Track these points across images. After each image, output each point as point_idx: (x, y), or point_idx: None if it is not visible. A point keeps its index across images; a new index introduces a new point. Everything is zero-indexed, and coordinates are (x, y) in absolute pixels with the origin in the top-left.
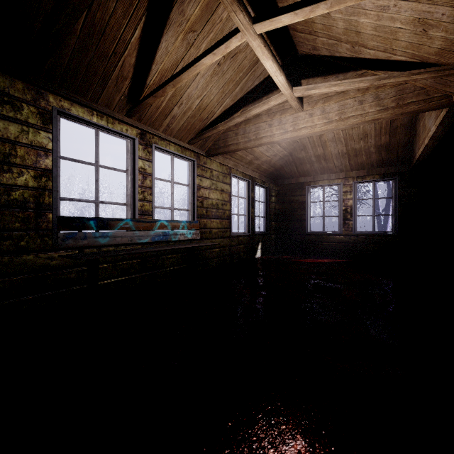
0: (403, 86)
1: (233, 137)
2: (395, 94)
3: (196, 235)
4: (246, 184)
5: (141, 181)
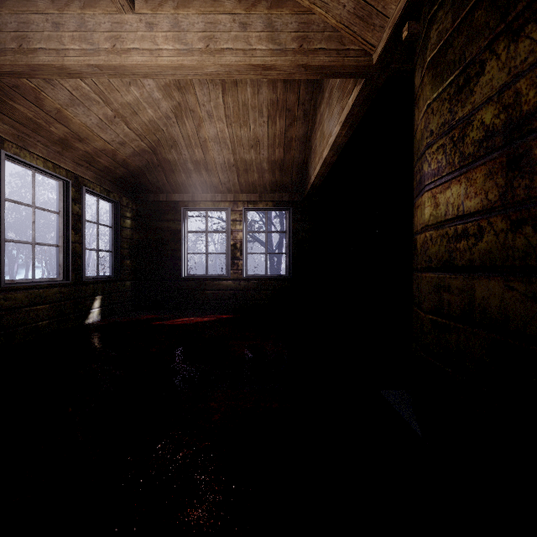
0: (308, 16)
1: None
2: (297, 28)
3: None
4: (60, 186)
5: None
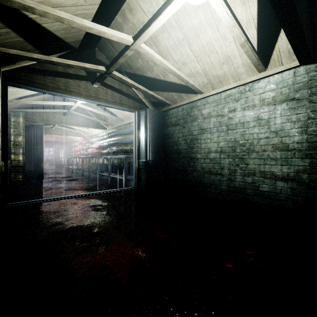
0: None
1: None
2: None
3: None
4: None
5: None
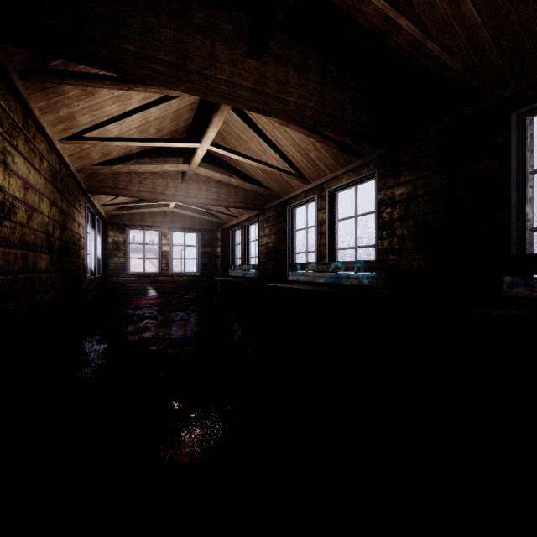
0: None
1: None
2: None
3: None
4: None
5: None
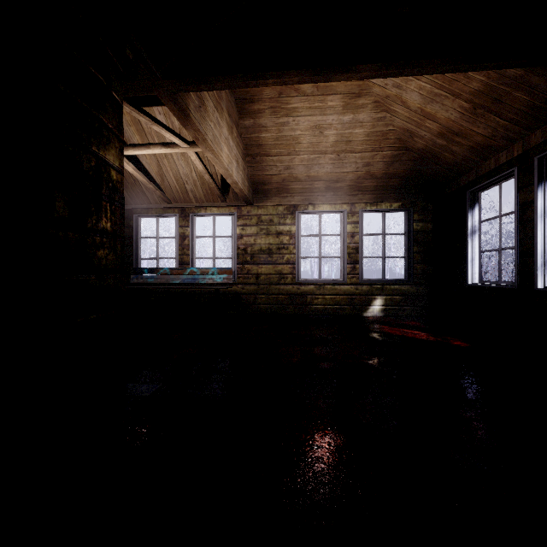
0: None
1: None
2: None
3: (228, 280)
4: (341, 216)
5: (182, 242)
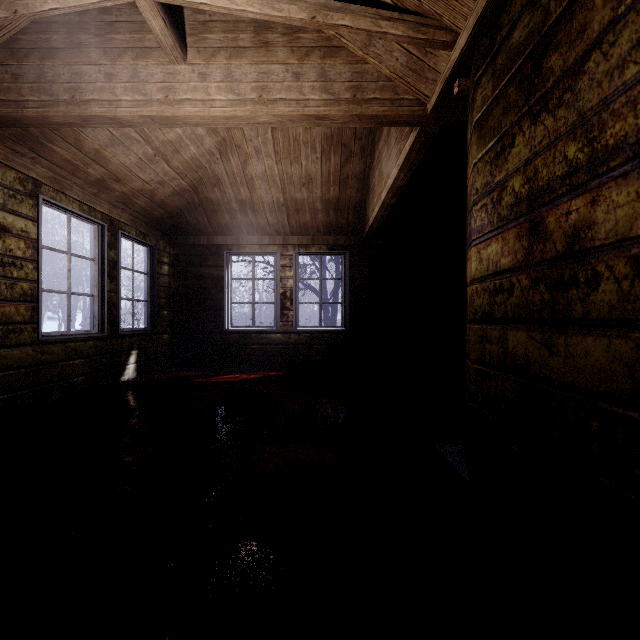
0: (362, 66)
1: (7, 84)
2: (351, 78)
3: None
4: (95, 231)
5: None
